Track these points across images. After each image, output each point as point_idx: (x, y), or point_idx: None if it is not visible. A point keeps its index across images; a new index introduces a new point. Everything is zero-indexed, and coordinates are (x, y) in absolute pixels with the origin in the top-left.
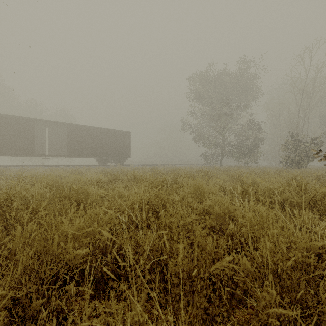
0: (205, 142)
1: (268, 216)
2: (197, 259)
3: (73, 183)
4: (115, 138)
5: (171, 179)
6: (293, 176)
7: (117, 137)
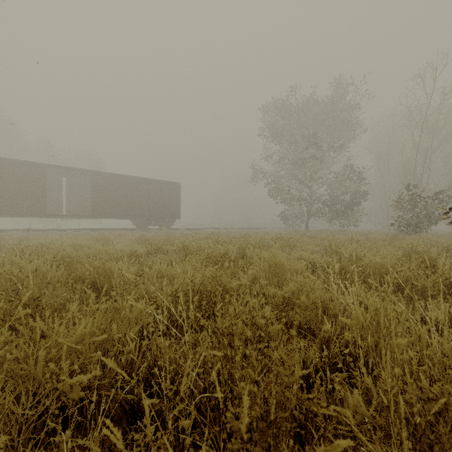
0: (285, 198)
1: (385, 313)
2: (275, 402)
3: (91, 257)
4: (159, 191)
5: (237, 250)
6: (411, 246)
7: (162, 190)
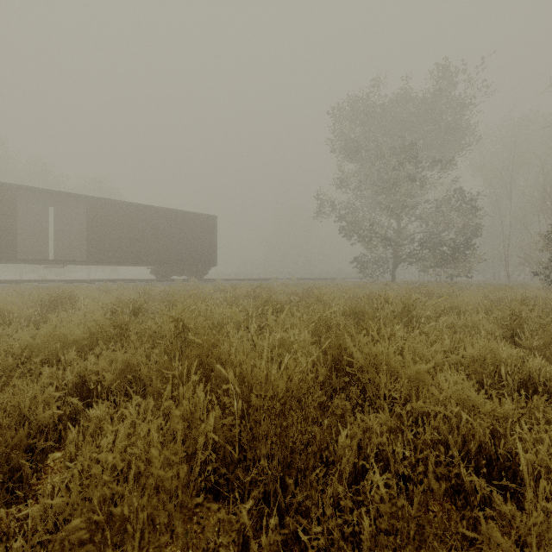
0: (364, 235)
1: None
2: None
3: None
4: (187, 227)
5: (311, 330)
6: None
7: (190, 225)
